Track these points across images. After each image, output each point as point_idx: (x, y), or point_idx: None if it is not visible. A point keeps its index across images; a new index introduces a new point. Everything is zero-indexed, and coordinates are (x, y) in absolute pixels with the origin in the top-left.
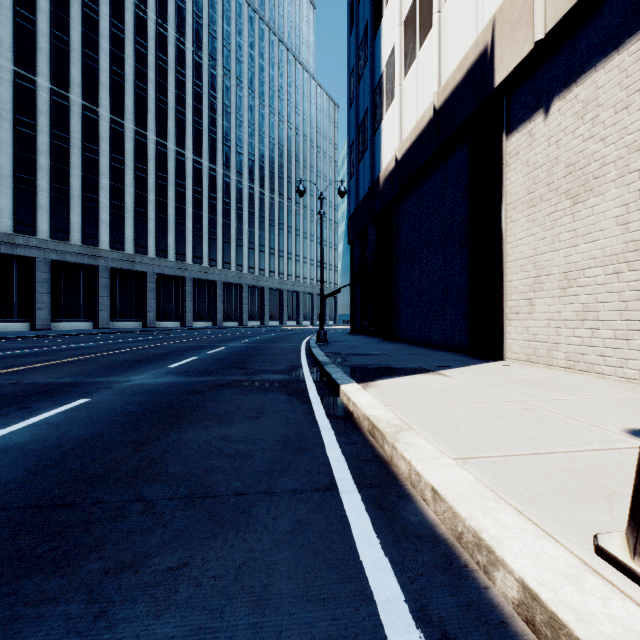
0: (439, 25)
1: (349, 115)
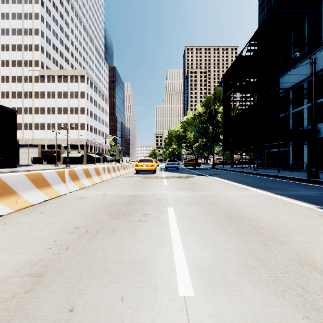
0: None
1: None
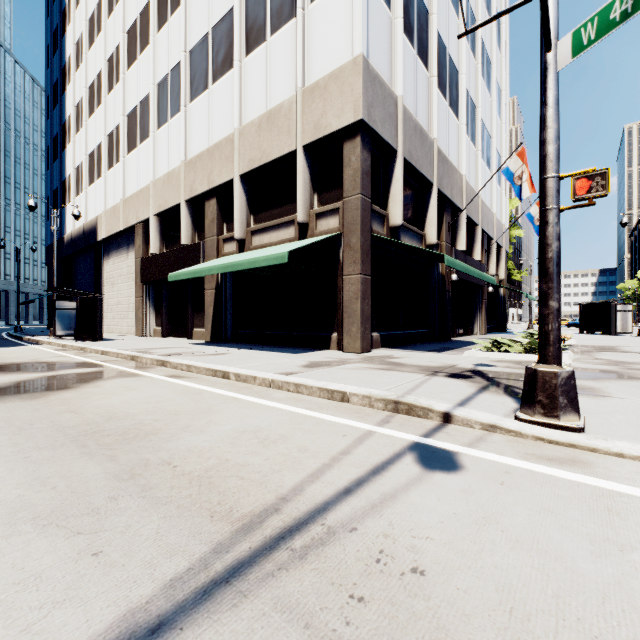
0: (87, 194)
1: (47, 174)
